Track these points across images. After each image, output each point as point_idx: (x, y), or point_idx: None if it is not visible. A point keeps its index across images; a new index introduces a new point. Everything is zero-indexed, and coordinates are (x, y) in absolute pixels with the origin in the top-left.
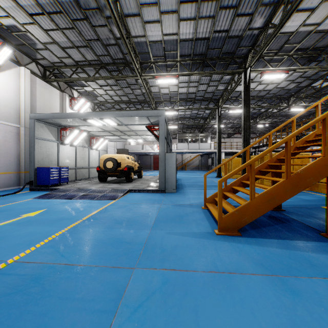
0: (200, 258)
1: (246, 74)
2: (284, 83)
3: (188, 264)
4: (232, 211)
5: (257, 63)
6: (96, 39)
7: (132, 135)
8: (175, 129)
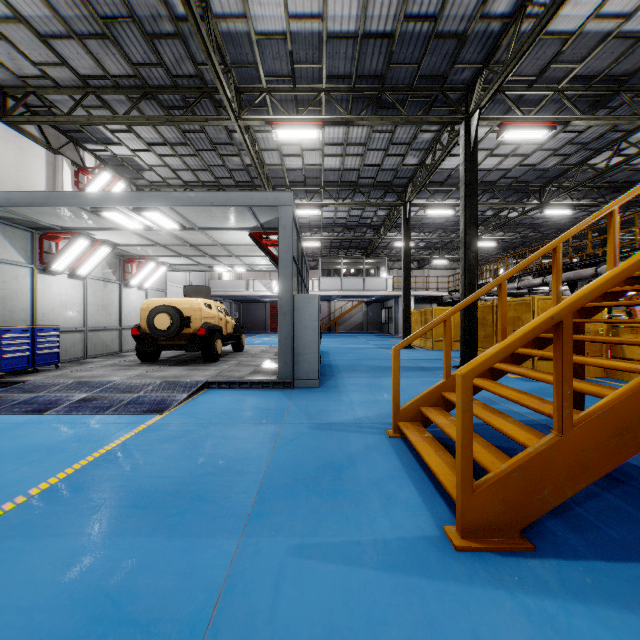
0: None
1: (470, 126)
2: (537, 155)
3: None
4: (502, 471)
5: (490, 105)
6: (125, 17)
7: (220, 255)
8: (314, 249)
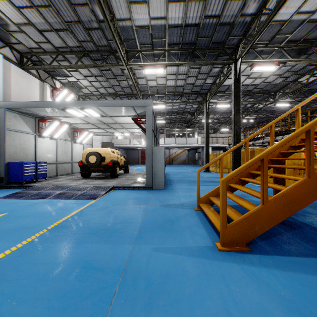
0: (204, 299)
1: (237, 65)
2: (271, 77)
3: (188, 314)
4: (239, 220)
5: (247, 55)
6: (76, 21)
7: (118, 128)
8: (162, 124)
